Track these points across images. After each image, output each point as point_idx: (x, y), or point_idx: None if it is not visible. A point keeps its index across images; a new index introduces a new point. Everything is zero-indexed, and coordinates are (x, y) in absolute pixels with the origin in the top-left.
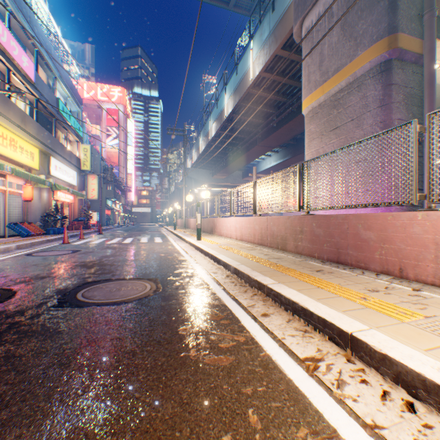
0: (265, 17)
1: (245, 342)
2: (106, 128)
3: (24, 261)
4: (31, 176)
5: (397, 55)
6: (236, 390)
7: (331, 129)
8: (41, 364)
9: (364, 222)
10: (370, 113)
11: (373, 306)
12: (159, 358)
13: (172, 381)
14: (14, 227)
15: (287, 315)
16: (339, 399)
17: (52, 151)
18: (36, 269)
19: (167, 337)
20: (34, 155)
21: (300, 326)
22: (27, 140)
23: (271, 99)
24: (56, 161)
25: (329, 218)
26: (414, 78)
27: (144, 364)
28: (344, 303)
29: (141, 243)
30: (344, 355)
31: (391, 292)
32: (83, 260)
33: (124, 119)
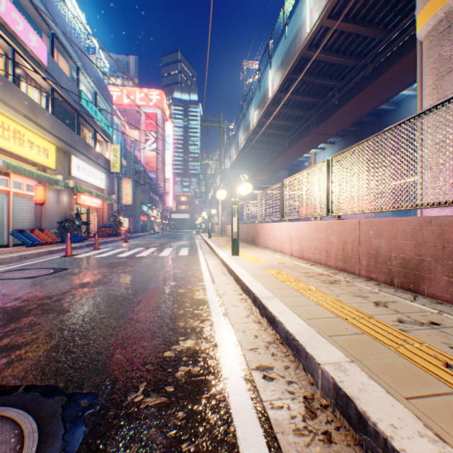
0: None
1: None
2: (145, 133)
3: None
4: (37, 174)
5: None
6: None
7: None
8: None
9: None
10: None
11: None
12: None
13: None
14: (18, 235)
15: None
16: None
17: (73, 149)
18: None
19: None
20: (48, 152)
21: None
22: (39, 134)
23: (334, 63)
24: (79, 161)
25: None
26: None
27: None
28: None
29: (159, 256)
30: None
31: None
32: (35, 295)
33: (162, 123)
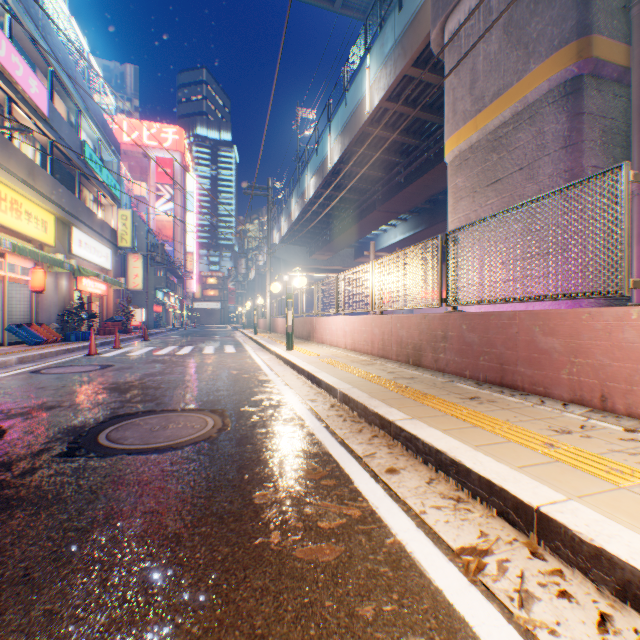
0: (388, 19)
1: (360, 519)
2: (156, 187)
3: (26, 382)
4: (43, 255)
5: (591, 68)
6: (347, 611)
7: (488, 183)
8: (23, 559)
9: (544, 323)
10: (548, 157)
11: (567, 458)
12: (220, 548)
13: (238, 593)
14: (17, 331)
15: (426, 471)
16: (526, 630)
17: (75, 219)
18: (43, 395)
19: (234, 509)
20: (47, 225)
21: (449, 490)
22: (36, 202)
23: (397, 141)
24: (81, 234)
25: (488, 318)
26: (617, 103)
27: (193, 558)
28: (518, 453)
29: (205, 354)
30: (525, 544)
31: (591, 434)
32: (115, 381)
33: (181, 174)
